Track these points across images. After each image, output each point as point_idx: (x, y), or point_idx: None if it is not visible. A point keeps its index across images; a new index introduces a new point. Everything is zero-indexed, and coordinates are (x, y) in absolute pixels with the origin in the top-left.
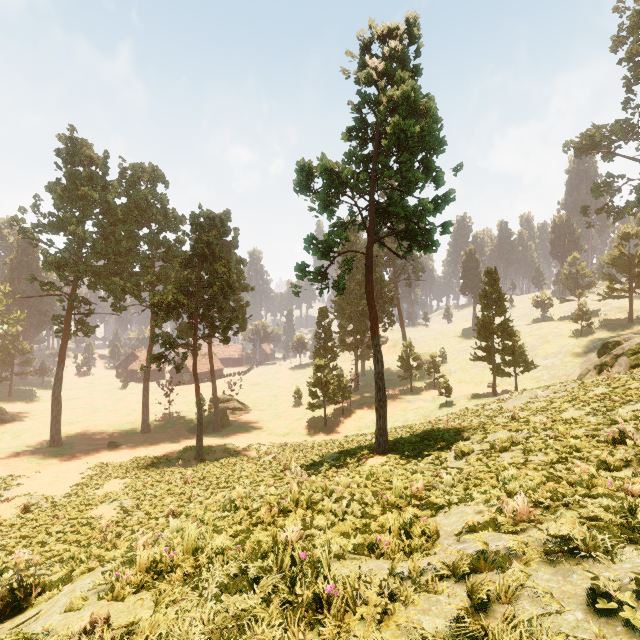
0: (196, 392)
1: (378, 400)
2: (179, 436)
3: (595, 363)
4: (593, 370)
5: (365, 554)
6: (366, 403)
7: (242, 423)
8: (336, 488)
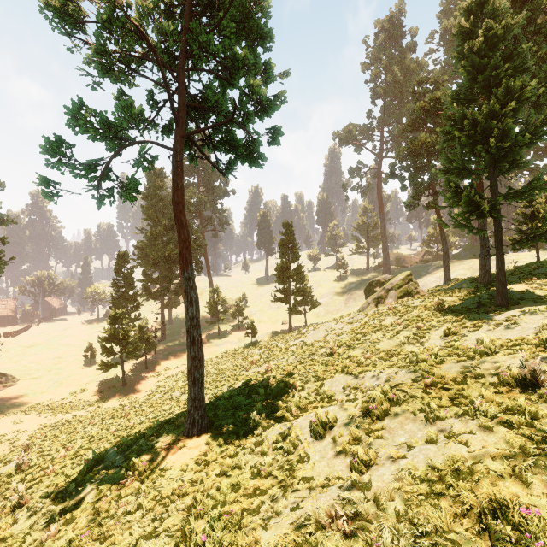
0: None
1: (192, 358)
2: None
3: (373, 297)
4: (372, 303)
5: None
6: (173, 352)
7: None
8: None
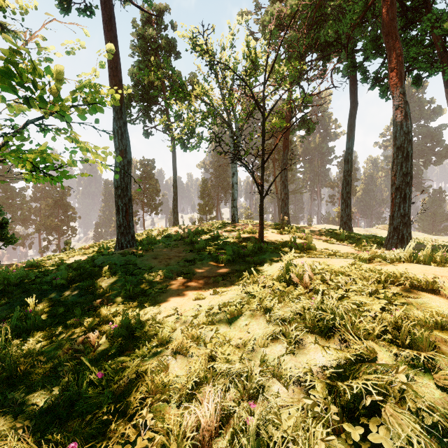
0: None
1: None
2: None
3: None
4: None
5: None
6: None
7: None
8: None
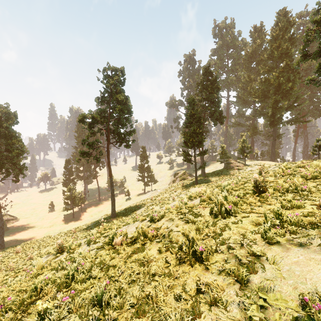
0: None
1: (112, 199)
2: None
3: (172, 180)
4: (172, 182)
5: None
6: (92, 204)
7: (17, 226)
8: None
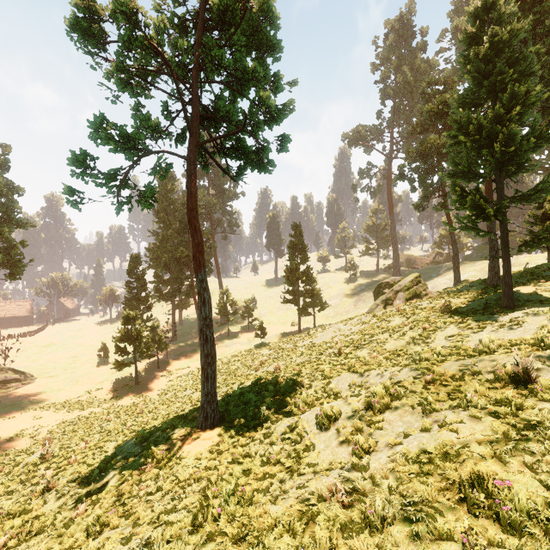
0: None
1: (205, 355)
2: None
3: (382, 298)
4: (381, 304)
5: None
6: (184, 352)
7: (16, 399)
8: None
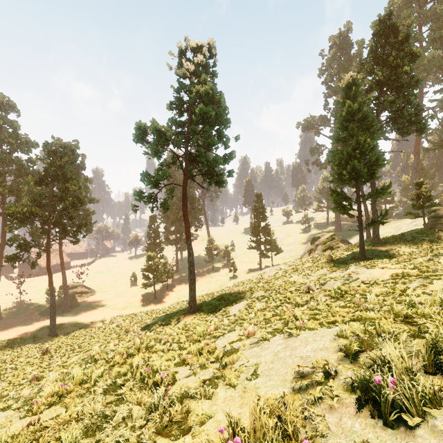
0: (49, 283)
1: (190, 279)
2: (31, 319)
3: (308, 249)
4: (307, 253)
5: (180, 365)
6: (183, 280)
7: (89, 303)
8: (163, 337)
